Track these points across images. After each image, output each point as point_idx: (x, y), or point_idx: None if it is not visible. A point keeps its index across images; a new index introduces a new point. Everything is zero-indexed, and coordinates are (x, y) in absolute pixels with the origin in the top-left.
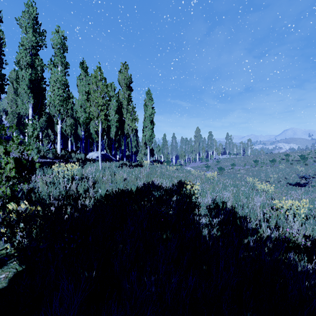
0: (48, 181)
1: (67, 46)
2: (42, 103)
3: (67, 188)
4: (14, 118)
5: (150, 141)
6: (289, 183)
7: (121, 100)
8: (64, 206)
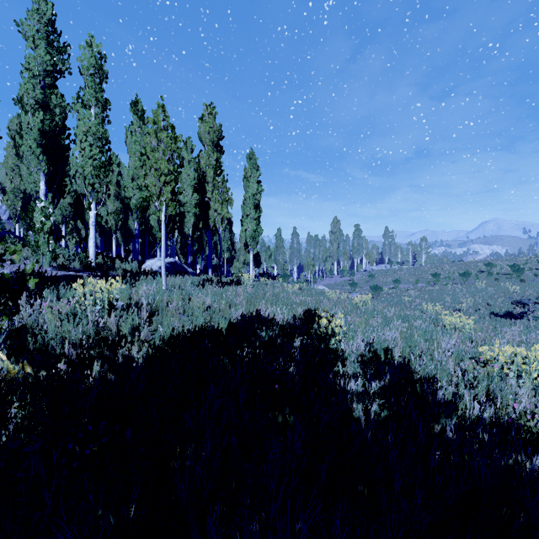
0: (64, 312)
1: (107, 71)
2: (63, 173)
3: (101, 324)
4: (17, 199)
5: (254, 241)
6: (493, 314)
7: (203, 169)
8: (89, 360)
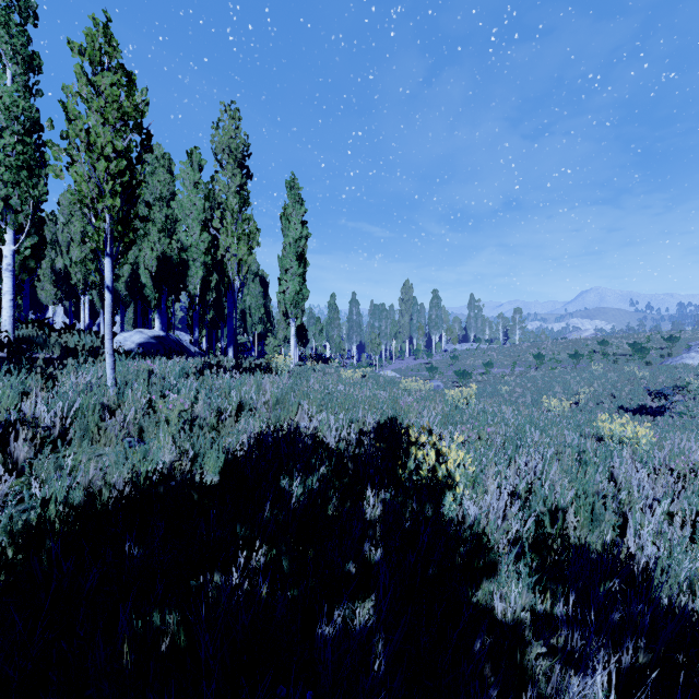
0: None
1: (34, 3)
2: None
3: None
4: None
5: (296, 307)
6: (622, 408)
7: (220, 198)
8: None
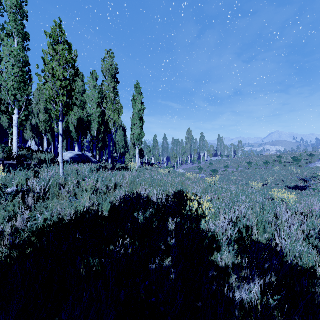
0: None
1: (27, 11)
2: None
3: None
4: None
5: (139, 141)
6: (287, 187)
7: (105, 92)
8: None
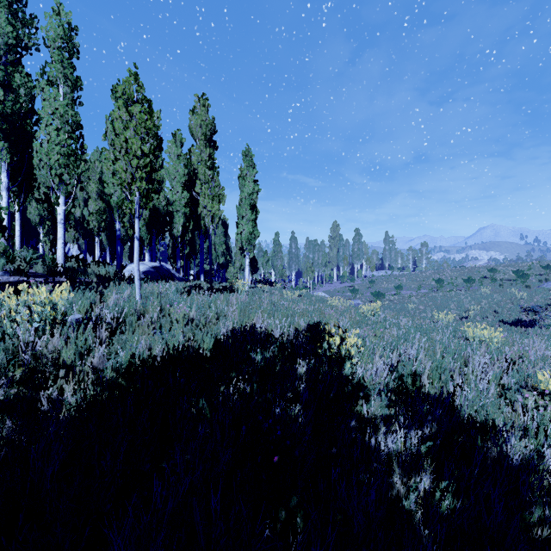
0: None
1: (78, 44)
2: (30, 164)
3: (38, 347)
4: None
5: (250, 244)
6: (502, 321)
7: (194, 165)
8: None
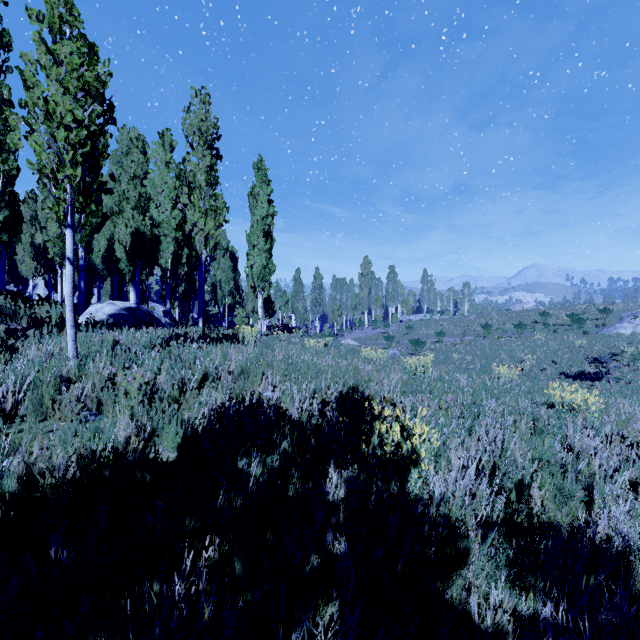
0: None
1: None
2: None
3: None
4: None
5: (263, 281)
6: (563, 374)
7: (190, 177)
8: None
